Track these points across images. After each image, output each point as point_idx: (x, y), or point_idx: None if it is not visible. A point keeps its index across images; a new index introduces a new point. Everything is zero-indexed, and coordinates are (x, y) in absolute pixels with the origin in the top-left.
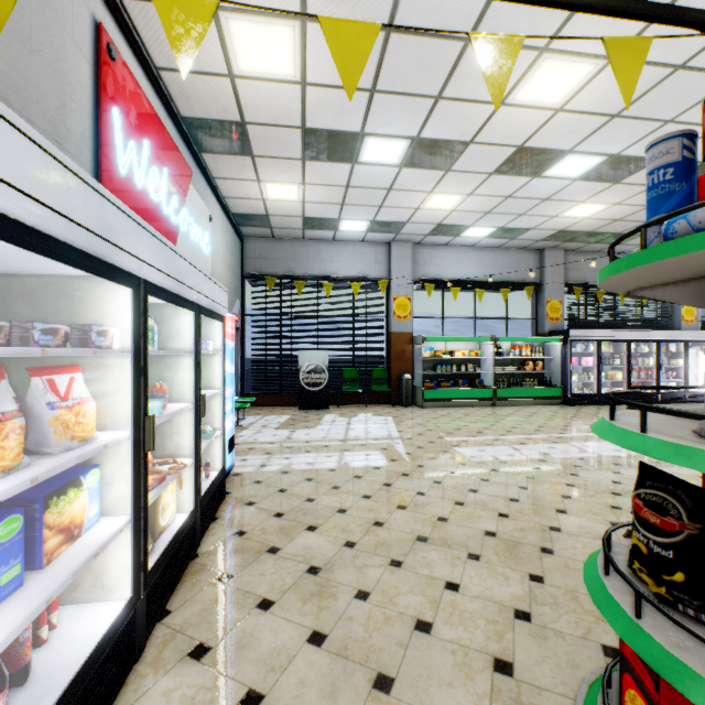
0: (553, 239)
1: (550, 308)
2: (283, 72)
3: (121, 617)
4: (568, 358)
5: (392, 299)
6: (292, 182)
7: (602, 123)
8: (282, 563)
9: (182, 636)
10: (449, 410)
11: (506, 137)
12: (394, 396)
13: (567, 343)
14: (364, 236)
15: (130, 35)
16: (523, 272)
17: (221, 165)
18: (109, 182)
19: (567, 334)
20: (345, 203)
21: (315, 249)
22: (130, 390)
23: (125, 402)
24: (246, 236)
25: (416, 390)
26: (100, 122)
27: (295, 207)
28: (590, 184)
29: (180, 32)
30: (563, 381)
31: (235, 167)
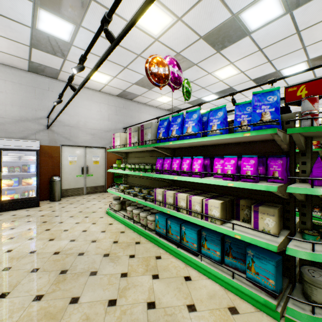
0: None
1: None
2: None
3: None
4: None
5: None
6: None
7: None
8: None
9: None
10: None
11: None
12: None
13: None
14: None
15: None
16: None
17: None
18: None
19: None
20: None
21: None
22: None
23: None
24: None
25: None
26: None
27: None
28: None
29: None
30: None
31: None
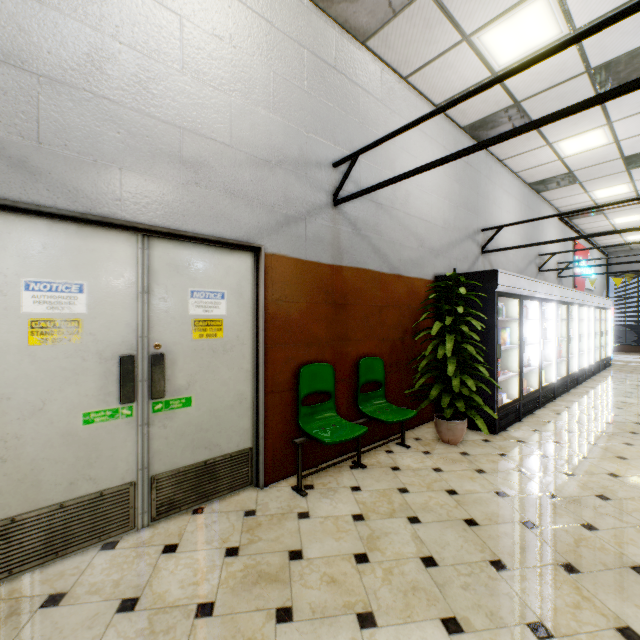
0: None
1: None
2: (636, 219)
3: (599, 361)
4: None
5: None
6: None
7: None
8: (634, 372)
9: (608, 372)
10: None
11: None
12: None
13: None
14: None
15: (577, 231)
16: None
17: (600, 238)
18: (575, 277)
19: None
20: None
21: None
22: (598, 326)
23: (596, 328)
24: (609, 252)
25: None
26: (574, 264)
27: None
28: None
29: (616, 283)
30: None
31: (607, 237)
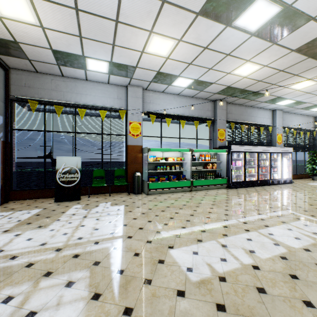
0: (222, 93)
1: (219, 134)
2: None
3: None
4: (230, 161)
5: (129, 123)
6: None
7: None
8: None
9: None
10: (165, 196)
11: None
12: (130, 187)
13: (230, 153)
14: (108, 78)
15: None
16: (206, 113)
17: None
18: None
19: (230, 148)
20: (82, 35)
21: (73, 85)
22: None
23: None
24: (12, 67)
25: (144, 183)
26: None
27: (38, 34)
28: (259, 42)
29: None
30: (227, 175)
31: None
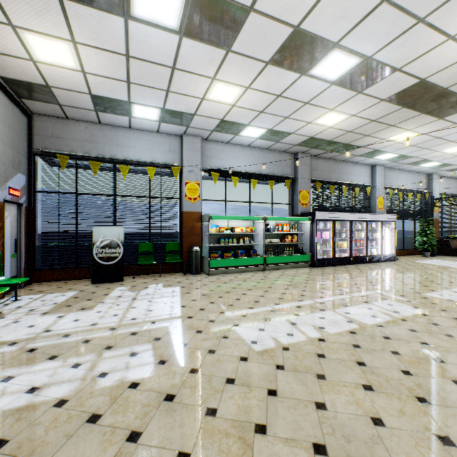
0: (305, 145)
1: (301, 197)
2: None
3: None
4: (315, 233)
5: (184, 183)
6: (58, 36)
7: (371, 9)
8: None
9: None
10: (231, 276)
11: (285, 8)
12: (186, 265)
13: (314, 221)
14: (158, 126)
15: None
16: (284, 169)
17: None
18: None
19: (314, 215)
20: (130, 80)
21: (112, 134)
22: None
23: None
24: (35, 113)
25: (204, 260)
26: None
27: (77, 79)
28: (342, 91)
29: None
30: (311, 249)
31: None
